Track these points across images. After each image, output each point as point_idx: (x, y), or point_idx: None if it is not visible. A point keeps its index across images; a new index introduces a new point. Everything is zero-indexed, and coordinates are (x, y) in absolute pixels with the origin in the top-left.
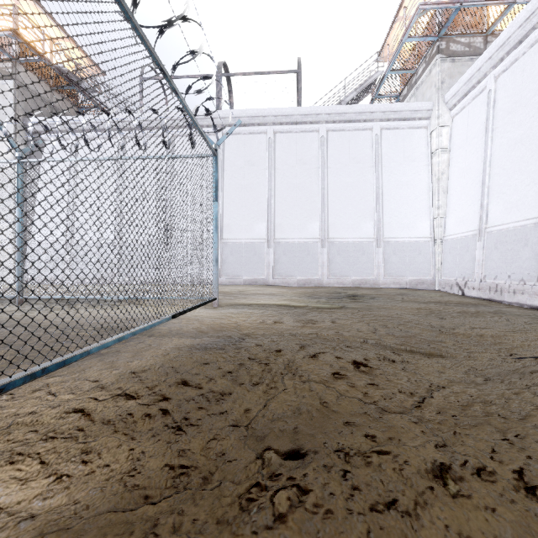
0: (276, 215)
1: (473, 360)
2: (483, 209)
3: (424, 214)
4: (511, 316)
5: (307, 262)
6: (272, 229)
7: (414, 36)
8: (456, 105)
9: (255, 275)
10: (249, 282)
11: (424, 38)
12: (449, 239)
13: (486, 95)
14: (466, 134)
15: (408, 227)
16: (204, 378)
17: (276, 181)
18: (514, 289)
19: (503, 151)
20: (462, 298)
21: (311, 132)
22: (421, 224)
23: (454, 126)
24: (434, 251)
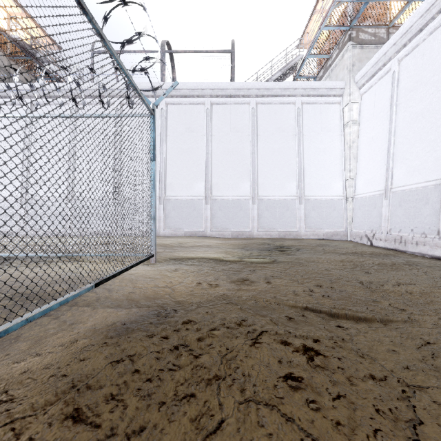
0: (213, 176)
1: (418, 326)
2: (389, 172)
3: (337, 176)
4: (426, 269)
5: (239, 217)
6: (210, 187)
7: (329, 25)
8: (365, 85)
9: (195, 228)
10: (189, 234)
11: (338, 27)
12: (359, 197)
13: (390, 76)
14: (373, 109)
15: (324, 187)
16: (108, 397)
17: (213, 146)
18: (417, 241)
19: (405, 123)
20: (372, 248)
21: (243, 104)
22: (335, 184)
23: (363, 102)
24: (346, 208)
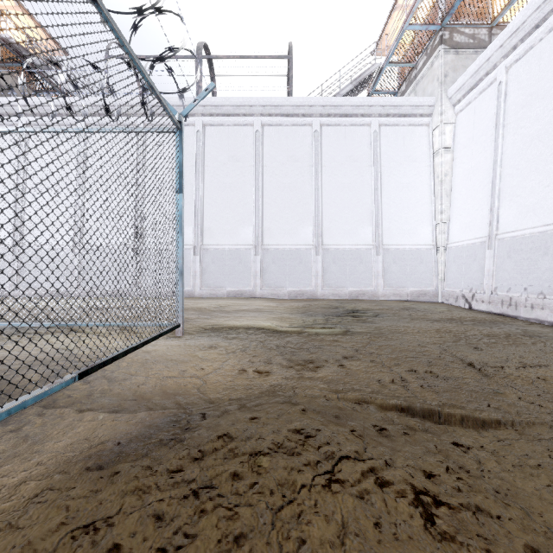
0: (264, 218)
1: None
2: (493, 214)
3: (425, 219)
4: None
5: (299, 272)
6: (260, 233)
7: (415, 23)
8: (461, 100)
9: (241, 286)
10: (233, 294)
11: (427, 26)
12: (453, 246)
13: (495, 88)
14: (472, 131)
15: (408, 233)
16: None
17: (265, 180)
18: (532, 303)
19: (516, 149)
20: (473, 313)
21: (303, 126)
22: (423, 229)
23: (458, 124)
24: (436, 260)
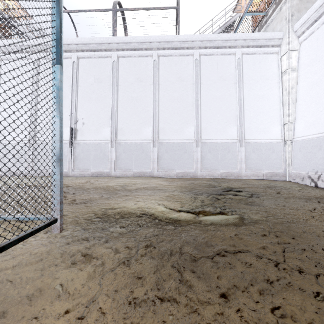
0: (159, 121)
1: None
2: None
3: (276, 121)
4: None
5: (184, 158)
6: (157, 132)
7: None
8: (305, 32)
9: (143, 169)
10: (138, 174)
11: None
12: (299, 140)
13: None
14: (315, 53)
15: (263, 131)
16: None
17: (160, 94)
18: None
19: None
20: None
21: (187, 56)
22: (274, 128)
23: (302, 50)
24: (284, 150)
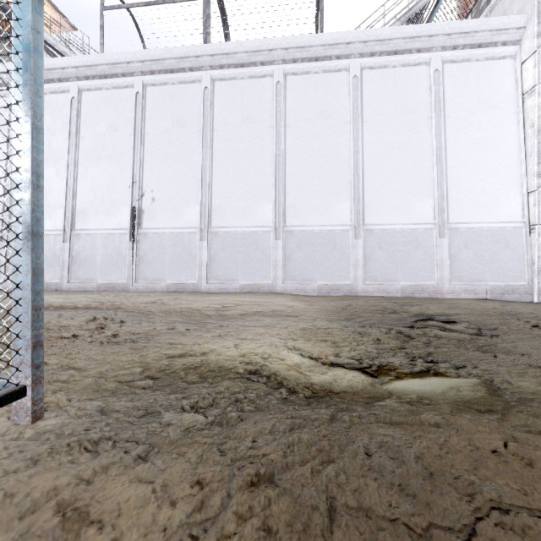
0: (287, 192)
1: None
2: None
3: (511, 187)
4: None
5: (332, 260)
6: (282, 211)
7: None
8: None
9: (257, 278)
10: (248, 288)
11: None
12: None
13: None
14: None
15: (486, 206)
16: None
17: (288, 144)
18: None
19: None
20: None
21: (338, 71)
22: (508, 201)
23: None
24: (529, 243)
